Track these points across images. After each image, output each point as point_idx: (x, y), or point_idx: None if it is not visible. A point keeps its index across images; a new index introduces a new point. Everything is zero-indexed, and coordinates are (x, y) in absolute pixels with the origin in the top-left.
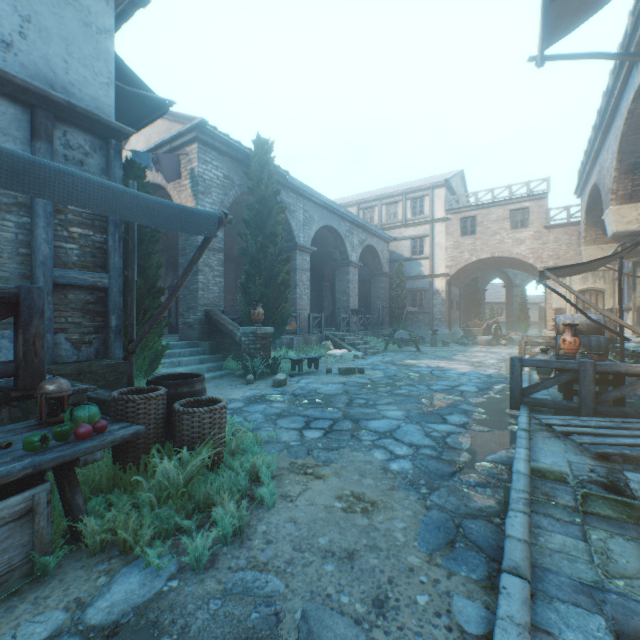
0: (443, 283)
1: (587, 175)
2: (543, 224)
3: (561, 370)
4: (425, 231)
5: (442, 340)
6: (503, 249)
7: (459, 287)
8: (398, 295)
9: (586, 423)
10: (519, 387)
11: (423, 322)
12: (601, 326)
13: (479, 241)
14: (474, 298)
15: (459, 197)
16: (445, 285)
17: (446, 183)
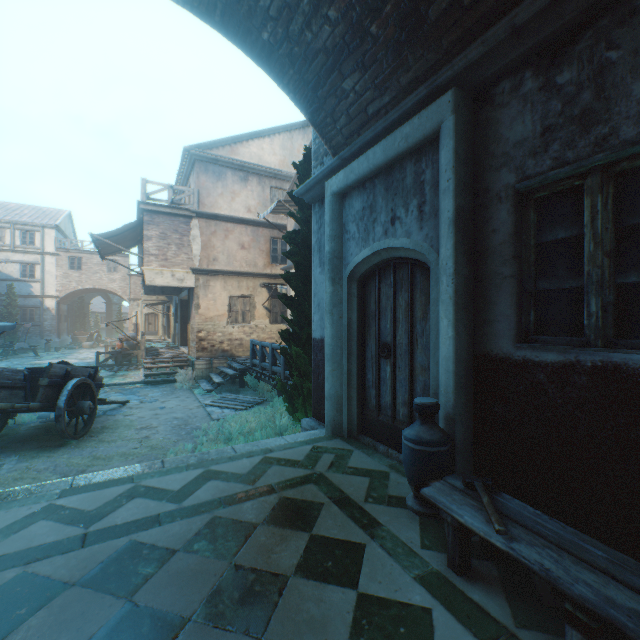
0: (55, 303)
1: (141, 265)
2: (128, 272)
3: (113, 354)
4: (37, 259)
5: (56, 347)
6: (103, 284)
7: (68, 304)
8: (11, 312)
9: (117, 367)
10: (99, 361)
11: (35, 333)
12: (132, 339)
13: (85, 276)
14: (81, 312)
15: (69, 241)
16: (57, 304)
17: (58, 227)
